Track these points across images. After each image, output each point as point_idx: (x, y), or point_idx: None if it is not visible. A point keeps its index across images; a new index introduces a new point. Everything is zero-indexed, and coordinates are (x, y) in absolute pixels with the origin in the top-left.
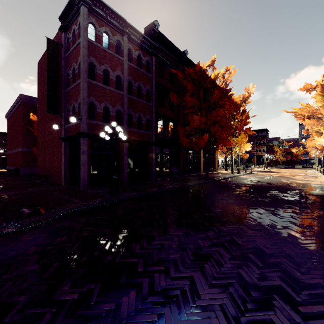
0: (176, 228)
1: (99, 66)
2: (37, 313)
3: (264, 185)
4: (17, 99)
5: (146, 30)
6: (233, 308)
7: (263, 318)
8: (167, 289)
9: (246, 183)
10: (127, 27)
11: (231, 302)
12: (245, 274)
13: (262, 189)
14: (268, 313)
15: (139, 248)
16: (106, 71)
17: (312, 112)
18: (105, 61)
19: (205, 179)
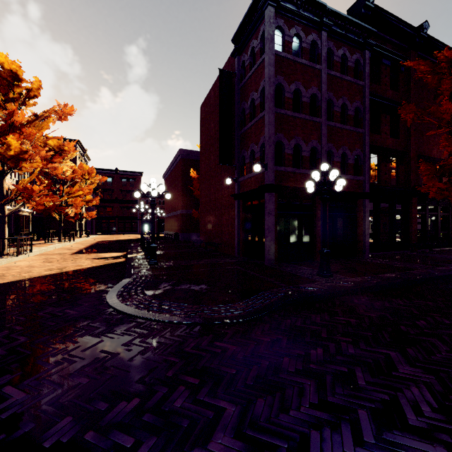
0: None
1: (288, 87)
2: None
3: None
4: (176, 155)
5: (350, 12)
6: None
7: None
8: None
9: None
10: (327, 16)
11: None
12: None
13: None
14: None
15: None
16: (296, 91)
17: None
18: (295, 77)
19: None
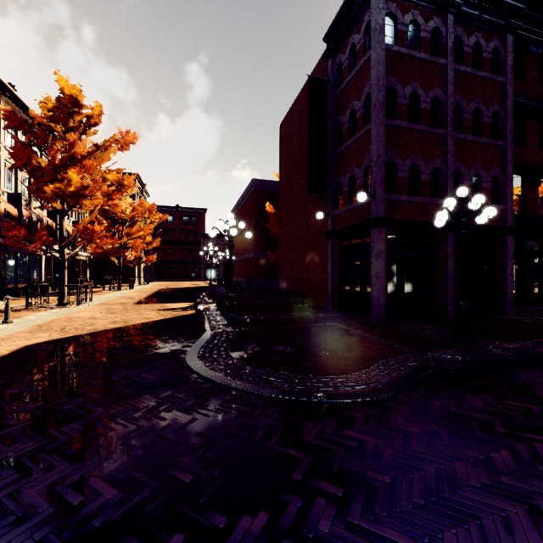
0: None
1: (402, 90)
2: None
3: None
4: (248, 187)
5: None
6: None
7: None
8: None
9: None
10: None
11: None
12: None
13: None
14: None
15: None
16: (412, 96)
17: None
18: (411, 78)
19: None
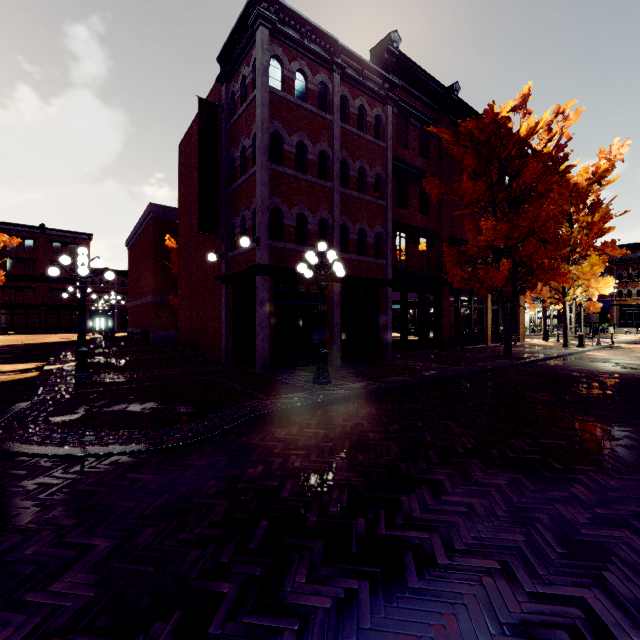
0: (485, 469)
1: (289, 137)
2: (265, 628)
3: None
4: (145, 213)
5: (373, 54)
6: None
7: None
8: (531, 623)
9: (611, 369)
10: (340, 54)
11: None
12: None
13: None
14: None
15: (420, 509)
16: (301, 145)
17: None
18: (298, 126)
19: (505, 358)
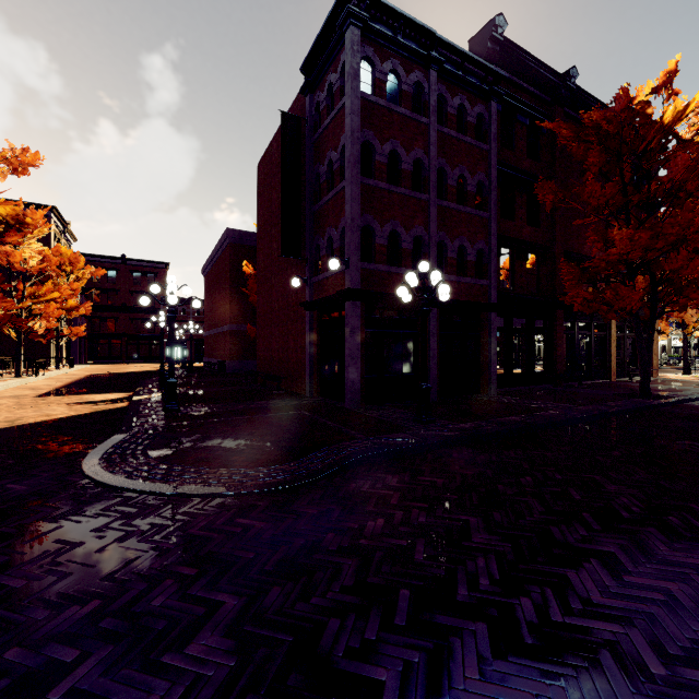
0: (670, 542)
1: (380, 146)
2: None
3: None
4: (221, 239)
5: (473, 44)
6: None
7: None
8: None
9: None
10: (437, 47)
11: None
12: None
13: None
14: None
15: (598, 591)
16: (393, 154)
17: None
18: (391, 133)
19: (641, 397)
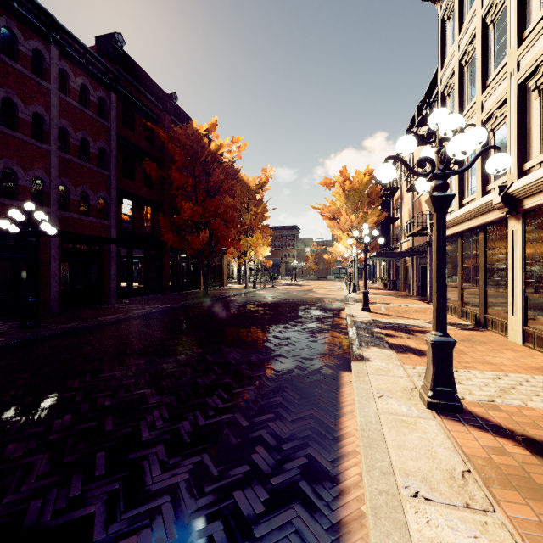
0: (138, 358)
1: None
2: None
3: (277, 301)
4: None
5: (99, 41)
6: (177, 402)
7: (200, 402)
8: (112, 405)
9: (257, 300)
10: (59, 31)
11: (177, 400)
12: (201, 381)
13: (272, 306)
14: (205, 399)
15: (79, 384)
16: (9, 100)
17: (333, 213)
18: (5, 82)
19: (203, 298)
